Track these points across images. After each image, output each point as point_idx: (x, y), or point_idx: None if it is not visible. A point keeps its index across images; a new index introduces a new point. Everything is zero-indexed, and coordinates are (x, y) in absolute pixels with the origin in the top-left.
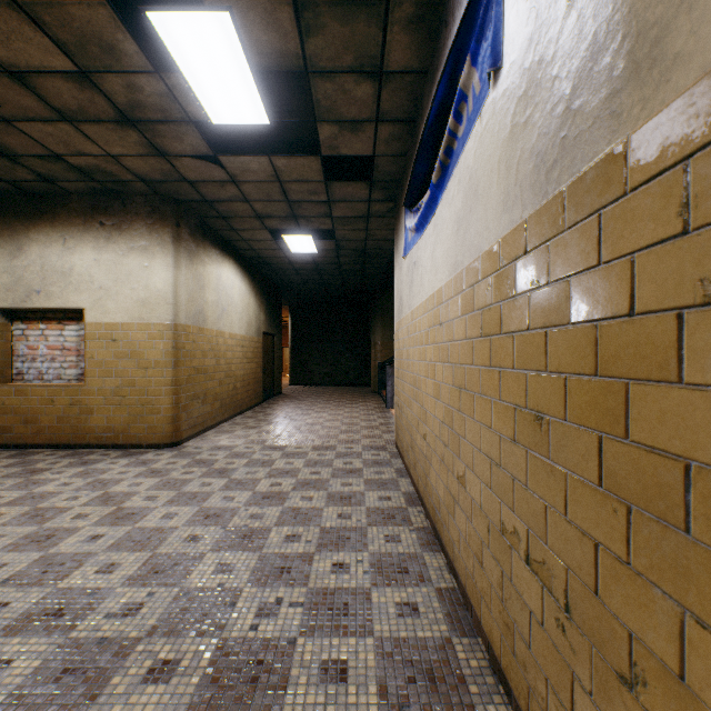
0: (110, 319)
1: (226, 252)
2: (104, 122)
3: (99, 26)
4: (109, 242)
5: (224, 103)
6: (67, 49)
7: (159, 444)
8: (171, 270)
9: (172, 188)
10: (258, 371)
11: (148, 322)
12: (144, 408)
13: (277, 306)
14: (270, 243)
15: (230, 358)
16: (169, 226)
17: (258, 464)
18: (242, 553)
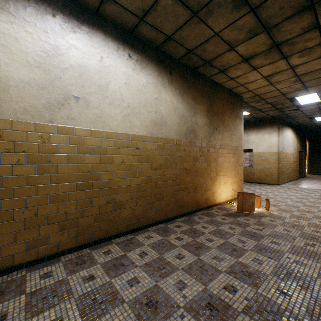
0: (259, 151)
1: (288, 126)
2: (271, 111)
3: (283, 101)
4: (259, 132)
5: (307, 101)
6: (273, 105)
7: (273, 184)
8: (277, 137)
9: (279, 116)
10: (297, 166)
11: (270, 152)
12: (269, 174)
13: (303, 139)
14: (307, 120)
15: (289, 161)
16: (276, 125)
17: (312, 191)
18: (319, 200)
